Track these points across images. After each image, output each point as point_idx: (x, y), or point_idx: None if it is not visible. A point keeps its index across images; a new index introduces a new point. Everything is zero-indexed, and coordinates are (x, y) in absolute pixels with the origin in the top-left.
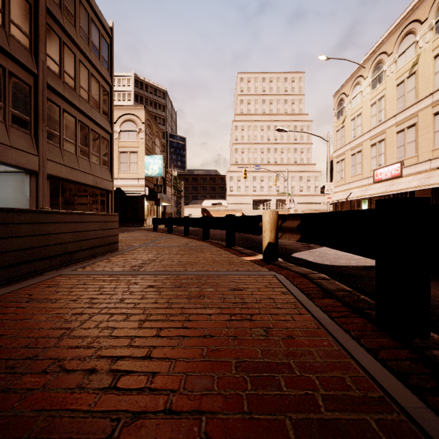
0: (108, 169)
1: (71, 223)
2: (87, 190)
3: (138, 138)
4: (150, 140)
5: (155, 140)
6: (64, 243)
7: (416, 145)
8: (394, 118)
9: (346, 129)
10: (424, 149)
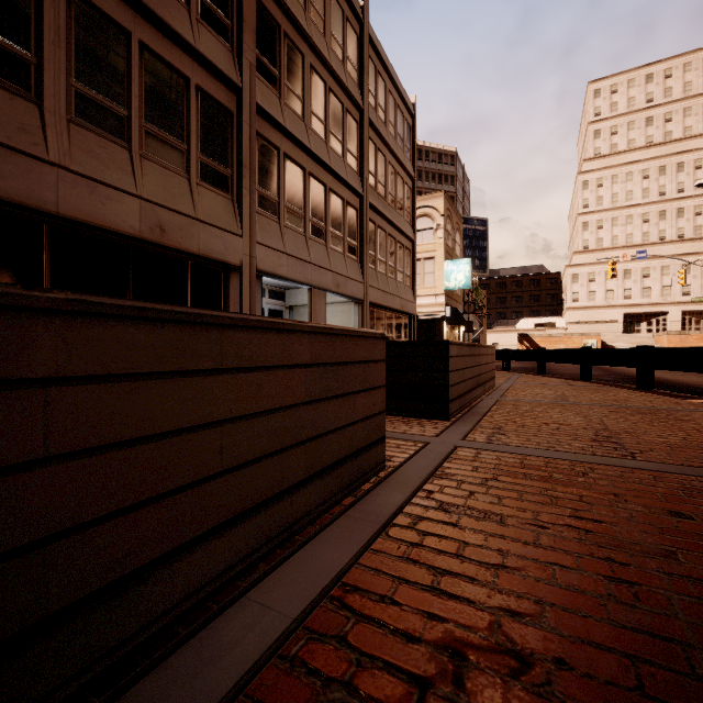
0: (410, 288)
1: (484, 356)
2: (393, 316)
3: (436, 237)
4: (450, 237)
5: (455, 235)
6: (483, 374)
7: None
8: None
9: None
10: None
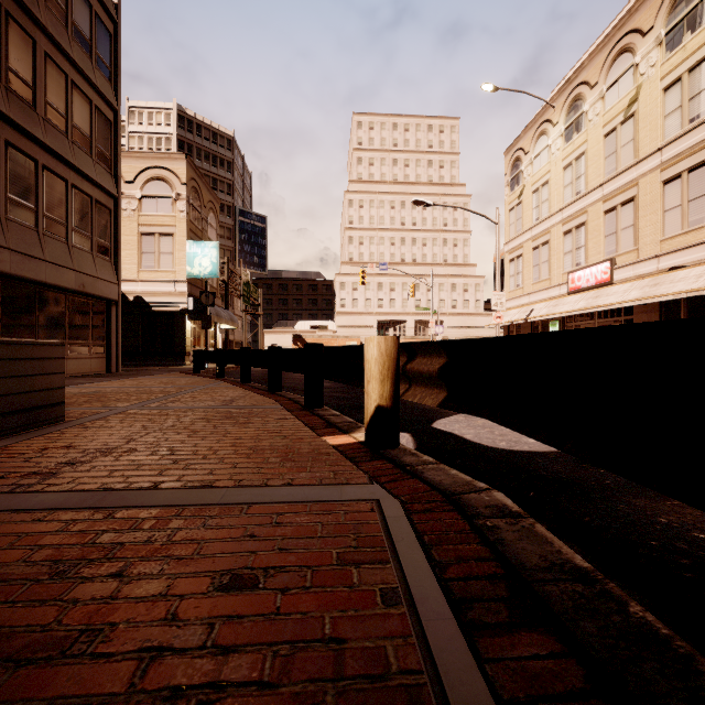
0: (109, 262)
1: None
2: (63, 298)
3: (175, 210)
4: (198, 214)
5: (207, 215)
6: None
7: (635, 232)
8: (601, 188)
9: (524, 207)
10: (647, 239)
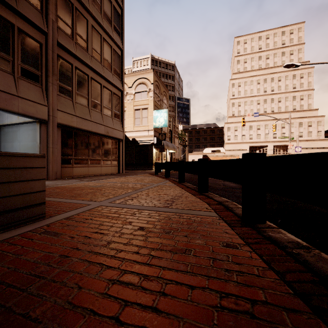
0: (119, 121)
1: None
2: (100, 138)
3: (148, 96)
4: (158, 98)
5: (162, 98)
6: None
7: None
8: None
9: None
10: None
